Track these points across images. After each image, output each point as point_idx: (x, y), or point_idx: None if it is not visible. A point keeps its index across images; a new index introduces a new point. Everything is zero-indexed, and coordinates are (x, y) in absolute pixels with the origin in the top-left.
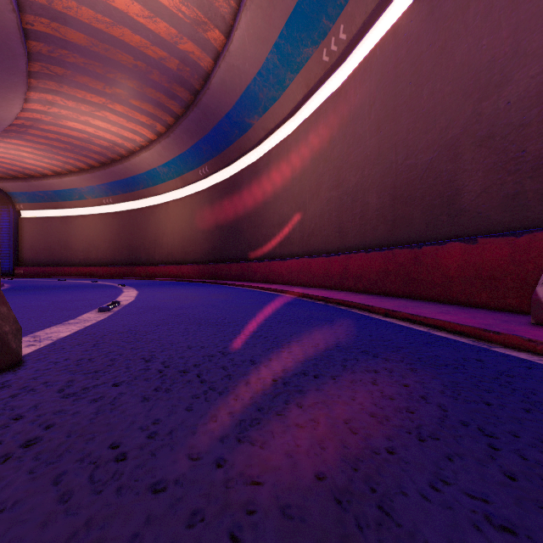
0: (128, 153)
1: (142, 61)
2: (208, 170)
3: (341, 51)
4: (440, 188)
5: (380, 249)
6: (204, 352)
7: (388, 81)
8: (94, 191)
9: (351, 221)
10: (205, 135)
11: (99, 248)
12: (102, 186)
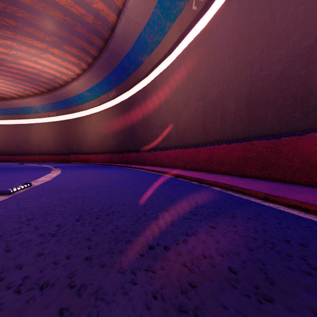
0: (64, 83)
1: (68, 17)
2: (115, 94)
3: (206, 0)
4: (293, 91)
5: (240, 141)
6: (32, 314)
7: (244, 15)
8: (44, 108)
9: (213, 122)
10: (113, 70)
11: (48, 143)
12: (49, 104)
